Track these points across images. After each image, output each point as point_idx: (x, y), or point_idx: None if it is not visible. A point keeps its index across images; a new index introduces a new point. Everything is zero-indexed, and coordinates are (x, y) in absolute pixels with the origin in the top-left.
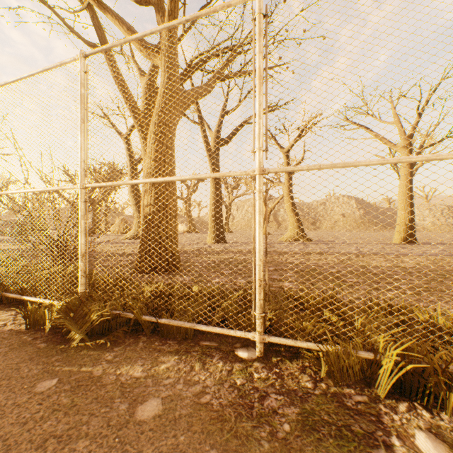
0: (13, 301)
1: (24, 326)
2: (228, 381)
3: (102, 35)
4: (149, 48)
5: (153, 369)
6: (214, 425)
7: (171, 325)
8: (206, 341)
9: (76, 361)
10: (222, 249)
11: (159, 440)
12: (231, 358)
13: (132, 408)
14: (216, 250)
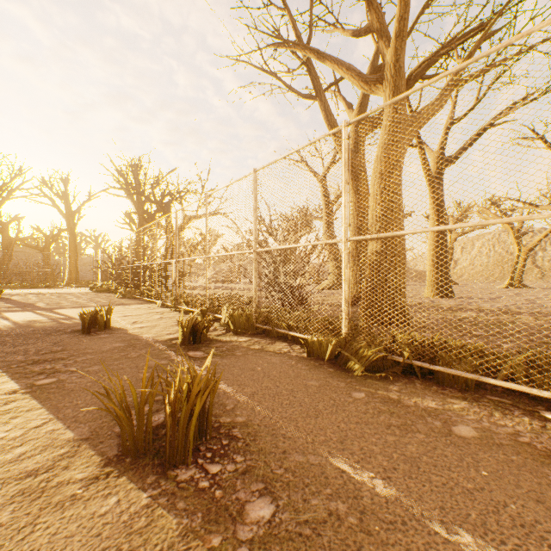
0: (277, 336)
1: (303, 354)
2: (544, 433)
3: (317, 83)
4: (370, 81)
5: (445, 405)
6: (545, 459)
7: (446, 373)
8: (493, 396)
9: (368, 385)
10: (453, 305)
11: (489, 452)
12: (537, 417)
13: (446, 426)
14: (444, 306)
